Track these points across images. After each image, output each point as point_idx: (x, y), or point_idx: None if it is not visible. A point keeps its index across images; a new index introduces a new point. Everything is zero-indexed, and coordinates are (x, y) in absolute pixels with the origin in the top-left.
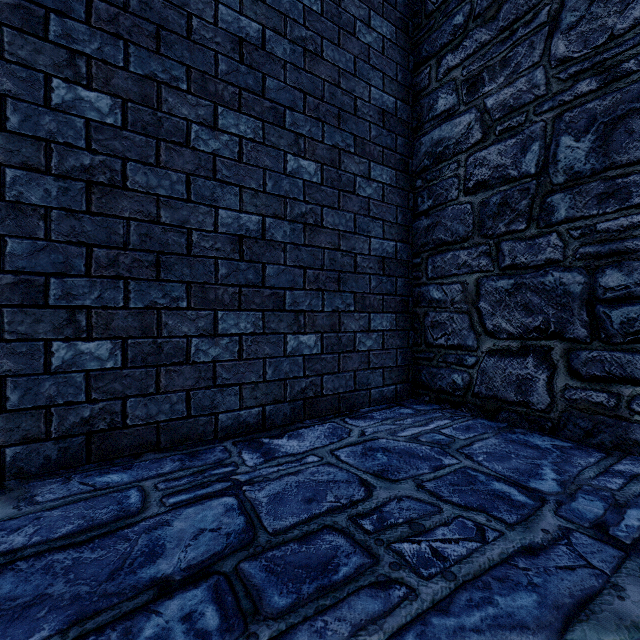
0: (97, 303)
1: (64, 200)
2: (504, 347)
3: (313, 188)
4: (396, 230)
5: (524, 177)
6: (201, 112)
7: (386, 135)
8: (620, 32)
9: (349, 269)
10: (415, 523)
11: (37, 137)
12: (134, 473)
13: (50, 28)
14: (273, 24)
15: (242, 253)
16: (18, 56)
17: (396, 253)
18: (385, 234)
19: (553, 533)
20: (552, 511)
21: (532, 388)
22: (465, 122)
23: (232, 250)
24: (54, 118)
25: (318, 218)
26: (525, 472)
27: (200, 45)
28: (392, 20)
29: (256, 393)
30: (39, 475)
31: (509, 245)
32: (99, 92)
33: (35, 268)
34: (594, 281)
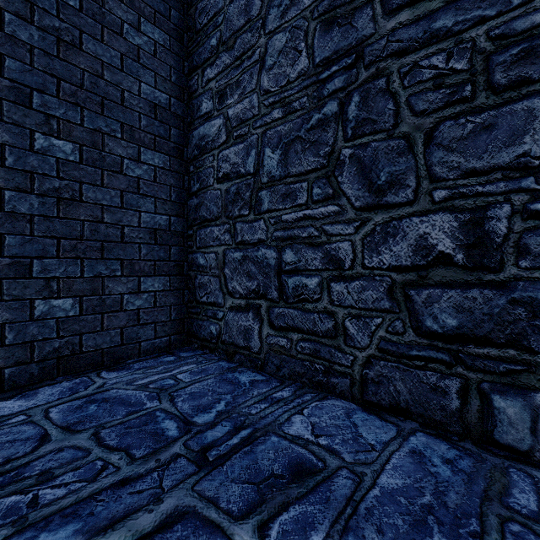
0: None
1: None
2: (238, 304)
3: (70, 166)
4: (170, 206)
5: (248, 175)
6: None
7: (159, 125)
8: (292, 79)
9: (115, 239)
10: (48, 473)
11: None
12: None
13: None
14: (15, 9)
15: None
16: None
17: (170, 225)
18: (157, 209)
19: (162, 461)
20: (184, 441)
21: (252, 336)
22: (217, 125)
23: None
24: None
25: (76, 193)
26: (203, 407)
27: None
28: (165, 29)
29: None
30: None
31: (240, 226)
32: None
33: None
34: (281, 257)
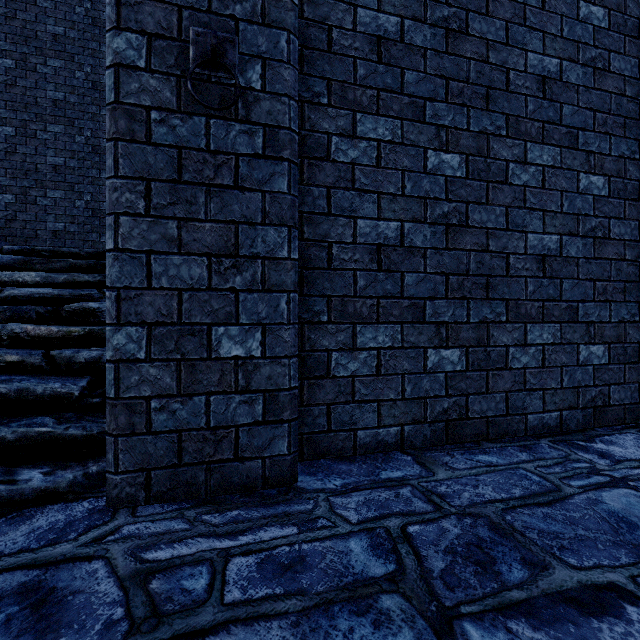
0: (451, 319)
1: (433, 241)
2: None
3: (601, 202)
4: None
5: None
6: (515, 151)
7: None
8: None
9: (633, 278)
10: None
11: (419, 197)
12: (499, 457)
13: (426, 113)
14: (568, 54)
15: (544, 271)
16: (410, 140)
17: None
18: None
19: None
20: None
21: None
22: None
23: (537, 269)
24: (428, 180)
25: (605, 230)
26: None
27: (514, 93)
28: None
29: (555, 398)
30: (421, 448)
31: None
32: (452, 153)
33: (418, 294)
34: None
